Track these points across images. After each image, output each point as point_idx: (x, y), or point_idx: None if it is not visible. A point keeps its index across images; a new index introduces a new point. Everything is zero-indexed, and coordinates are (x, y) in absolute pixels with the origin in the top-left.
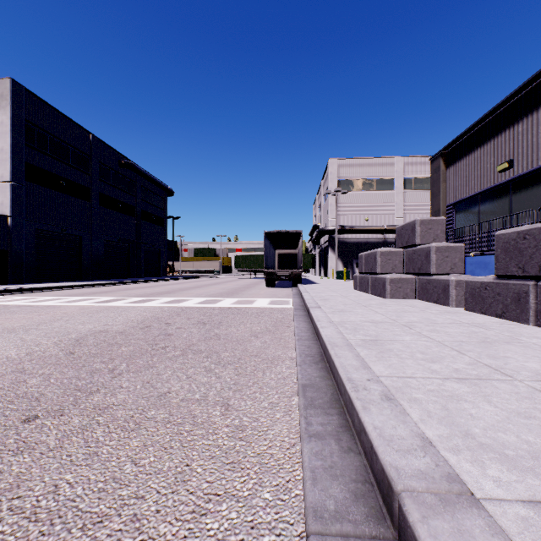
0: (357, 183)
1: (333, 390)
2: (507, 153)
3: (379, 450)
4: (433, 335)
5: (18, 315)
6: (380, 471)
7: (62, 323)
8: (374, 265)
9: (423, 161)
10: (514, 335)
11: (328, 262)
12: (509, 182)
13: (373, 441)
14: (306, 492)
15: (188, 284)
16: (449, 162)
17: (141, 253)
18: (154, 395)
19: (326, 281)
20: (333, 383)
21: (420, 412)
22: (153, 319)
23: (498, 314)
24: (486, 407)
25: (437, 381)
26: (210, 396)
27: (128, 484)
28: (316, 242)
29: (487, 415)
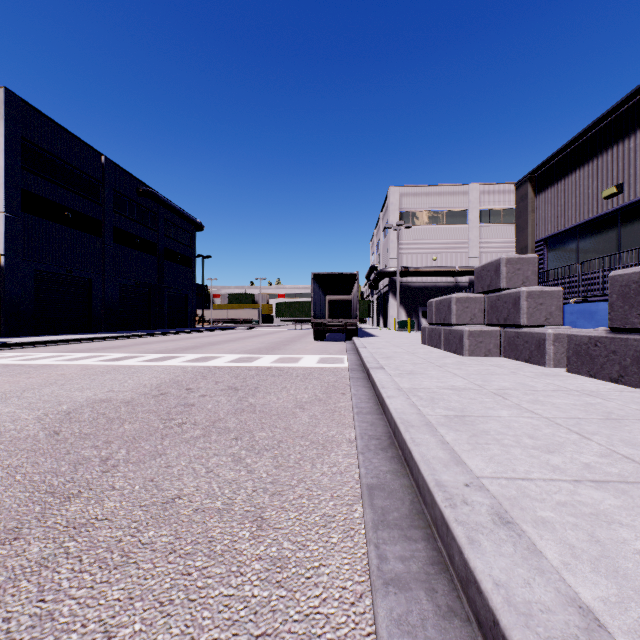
0: (423, 215)
1: (412, 494)
2: (615, 175)
3: (513, 637)
4: (537, 408)
5: (1, 378)
6: None
7: (55, 389)
8: (448, 314)
9: (502, 189)
10: None
11: (388, 310)
12: (617, 211)
13: (498, 614)
14: None
15: (221, 337)
16: (539, 188)
17: (164, 299)
18: (157, 501)
19: (387, 334)
20: (411, 482)
21: (558, 547)
22: (171, 383)
23: (613, 378)
24: None
25: (566, 486)
26: (236, 504)
27: None
28: (374, 286)
29: None
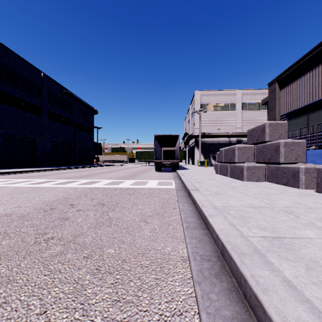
0: (212, 106)
1: None
2: None
3: None
4: None
5: None
6: None
7: None
8: (233, 156)
9: (253, 92)
10: None
11: (194, 155)
12: None
13: None
14: None
15: (105, 169)
16: (282, 85)
17: (76, 149)
18: None
19: (194, 168)
20: None
21: None
22: (63, 199)
23: None
24: None
25: None
26: None
27: None
28: (187, 143)
29: None
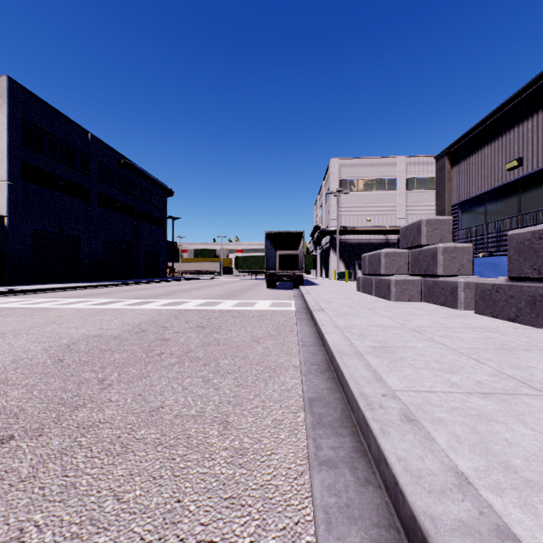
0: (358, 183)
1: (343, 404)
2: (516, 151)
3: (406, 490)
4: (446, 341)
5: (10, 318)
6: (410, 517)
7: (55, 327)
8: (379, 266)
9: (425, 160)
10: (532, 341)
11: (329, 263)
12: (518, 180)
13: (398, 477)
14: (319, 541)
15: (188, 285)
16: (454, 161)
17: (141, 254)
18: (145, 410)
19: (328, 283)
20: (342, 396)
21: (447, 436)
22: (150, 322)
23: (511, 318)
24: (522, 430)
25: (460, 397)
26: (207, 412)
27: (108, 528)
28: (317, 243)
29: (525, 440)
